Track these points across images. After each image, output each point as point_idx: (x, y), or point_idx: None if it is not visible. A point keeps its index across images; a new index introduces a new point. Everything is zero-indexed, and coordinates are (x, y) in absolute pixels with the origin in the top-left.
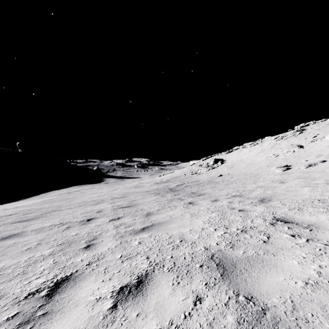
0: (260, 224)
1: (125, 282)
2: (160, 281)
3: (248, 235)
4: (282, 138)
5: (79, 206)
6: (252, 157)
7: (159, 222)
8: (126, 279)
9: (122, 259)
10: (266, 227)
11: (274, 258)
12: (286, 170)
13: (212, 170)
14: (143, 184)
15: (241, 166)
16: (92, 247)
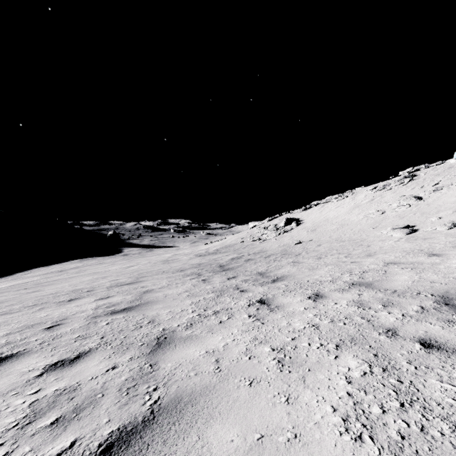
0: None
1: None
2: None
3: None
4: (384, 188)
5: (30, 307)
6: (342, 215)
7: (178, 399)
8: None
9: None
10: None
11: None
12: (411, 234)
13: (283, 234)
14: (178, 257)
15: (328, 228)
16: None
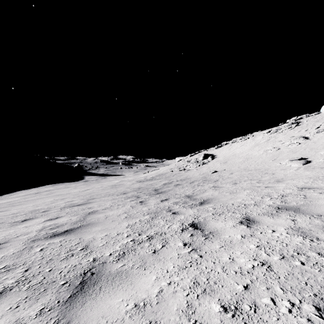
0: None
1: None
2: None
3: None
4: (276, 131)
5: None
6: (246, 151)
7: None
8: None
9: None
10: None
11: None
12: (307, 164)
13: (202, 166)
14: (124, 183)
15: (236, 161)
16: None
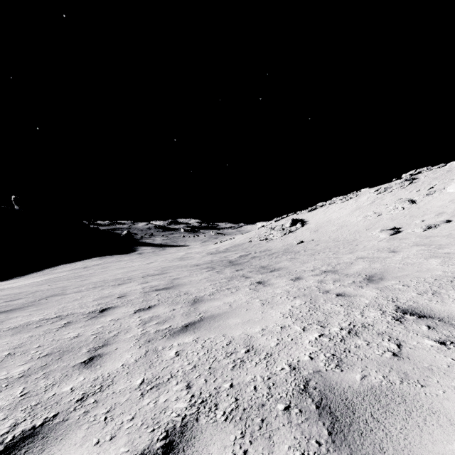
0: (377, 319)
1: (139, 447)
2: (209, 448)
3: (362, 340)
4: (385, 190)
5: (93, 288)
6: (344, 217)
7: (212, 315)
8: (142, 440)
9: (143, 389)
10: (389, 325)
11: (425, 393)
12: (394, 235)
13: (288, 235)
14: (192, 255)
15: (329, 229)
16: (96, 361)
